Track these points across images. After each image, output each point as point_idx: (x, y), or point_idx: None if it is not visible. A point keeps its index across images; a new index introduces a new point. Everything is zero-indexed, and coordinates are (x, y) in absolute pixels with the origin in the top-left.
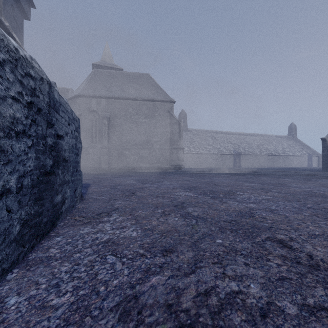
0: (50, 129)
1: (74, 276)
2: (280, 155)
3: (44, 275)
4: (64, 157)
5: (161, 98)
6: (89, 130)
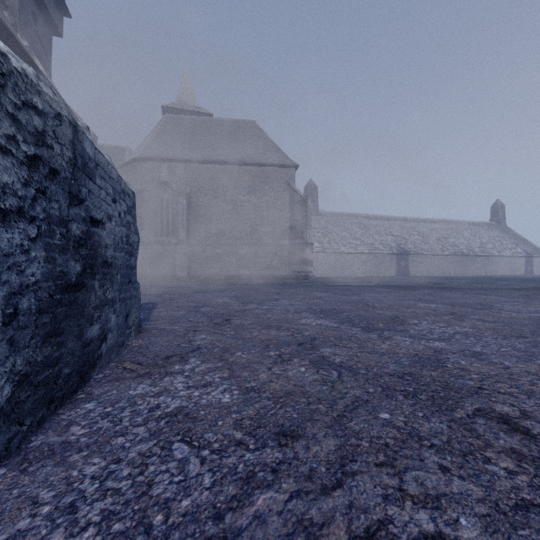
0: (76, 208)
1: (106, 487)
2: (477, 255)
3: (51, 485)
4: (105, 258)
5: (275, 160)
6: (158, 215)
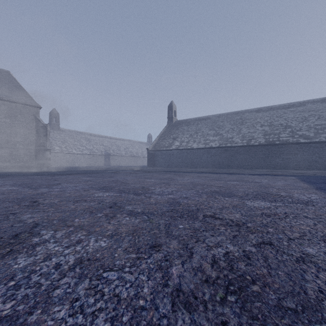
0: None
1: None
2: (139, 156)
3: None
4: None
5: (26, 101)
6: None
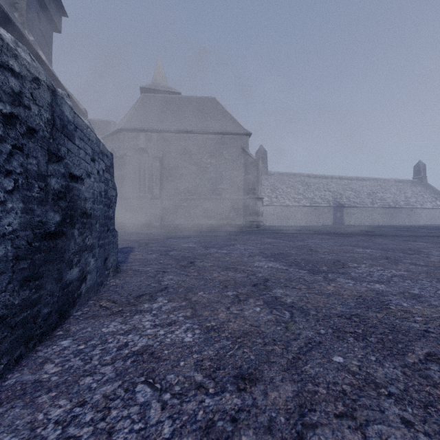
0: (55, 164)
1: (68, 435)
2: (402, 207)
3: (15, 430)
4: (84, 210)
5: (232, 129)
6: (136, 176)
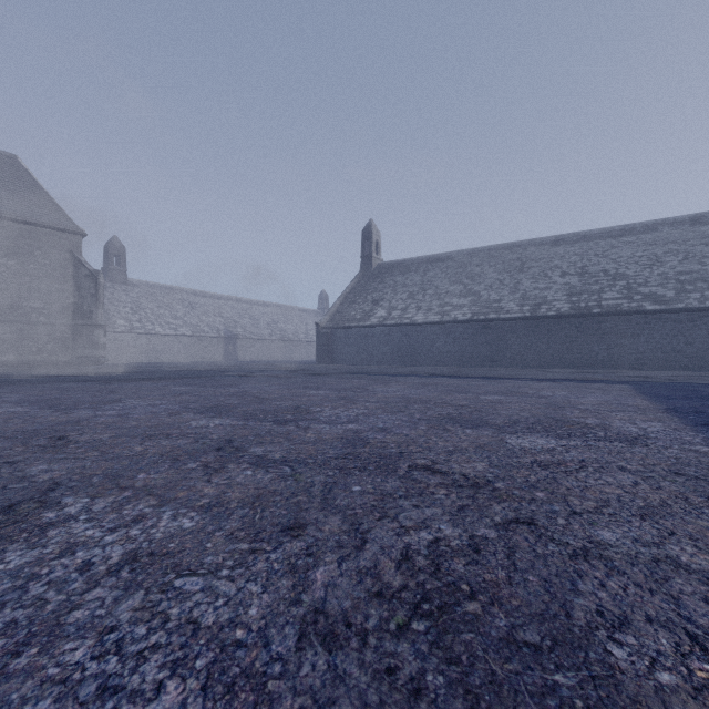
0: None
1: None
2: (301, 341)
3: None
4: None
5: (52, 221)
6: None
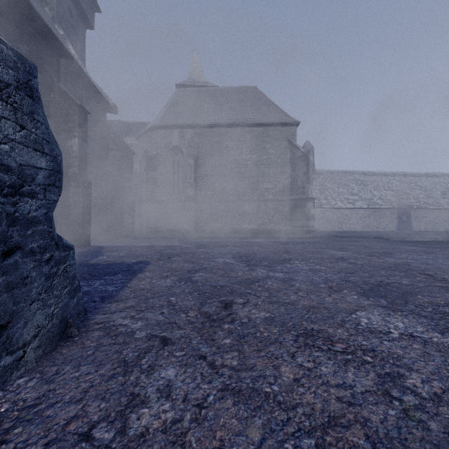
0: None
1: None
2: None
3: None
4: None
5: (276, 119)
6: (170, 176)
